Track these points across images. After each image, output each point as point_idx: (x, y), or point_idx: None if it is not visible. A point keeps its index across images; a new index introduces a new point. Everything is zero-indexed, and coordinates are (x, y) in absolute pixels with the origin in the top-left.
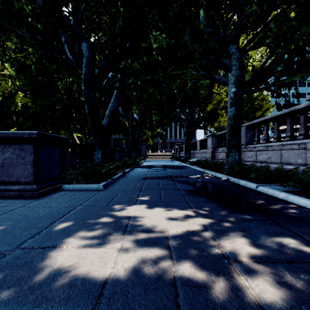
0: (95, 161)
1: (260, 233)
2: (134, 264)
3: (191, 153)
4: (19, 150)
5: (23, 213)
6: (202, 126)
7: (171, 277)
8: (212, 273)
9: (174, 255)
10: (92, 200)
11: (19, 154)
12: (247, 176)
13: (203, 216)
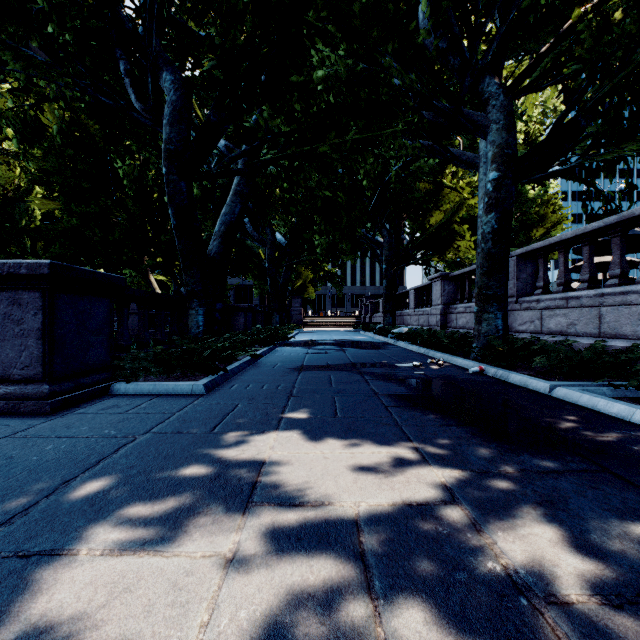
0: (190, 331)
1: (594, 509)
2: (266, 614)
3: (396, 315)
4: (8, 304)
5: (6, 454)
6: (420, 259)
7: None
8: None
9: (378, 579)
10: (175, 420)
11: (9, 314)
12: (523, 364)
13: (440, 461)
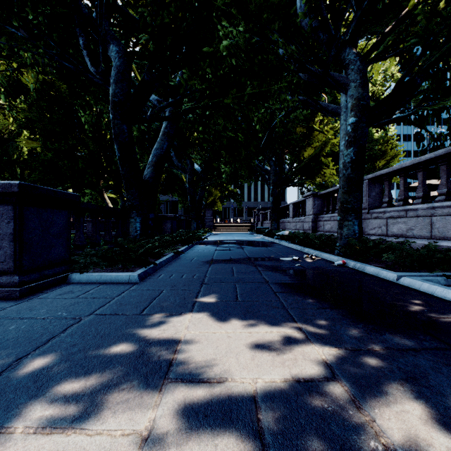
0: (131, 234)
1: None
2: None
3: (279, 222)
4: None
5: None
6: (296, 182)
7: None
8: None
9: None
10: (114, 304)
11: None
12: (374, 258)
13: (320, 339)
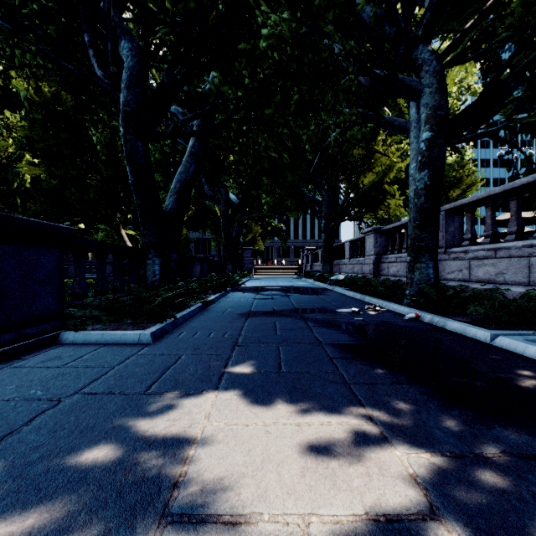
0: (148, 280)
1: None
2: None
3: (333, 264)
4: None
5: None
6: (354, 215)
7: None
8: None
9: None
10: (111, 377)
11: None
12: (454, 310)
13: (401, 437)
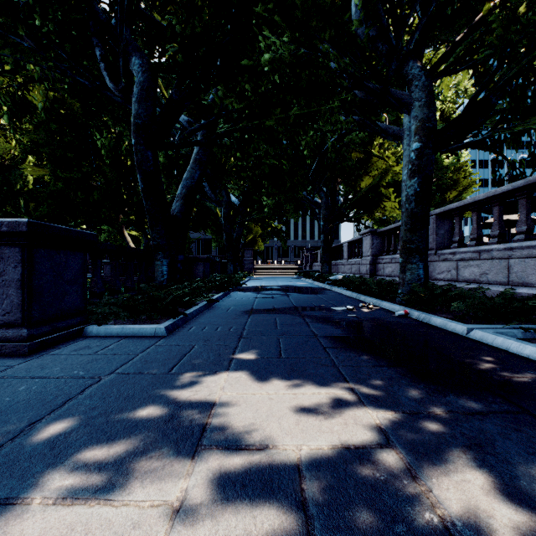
0: (156, 279)
1: (520, 453)
2: None
3: (332, 264)
4: None
5: None
6: (352, 217)
7: None
8: None
9: (319, 533)
10: (138, 361)
11: None
12: (442, 308)
13: (374, 402)
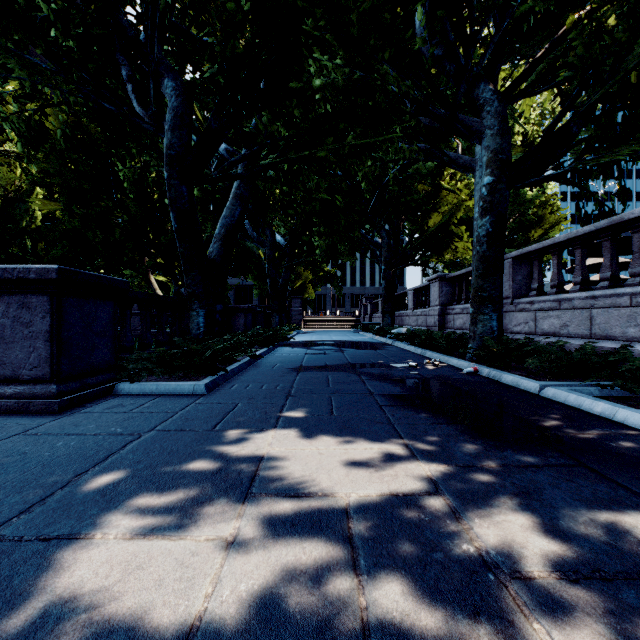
0: (191, 332)
1: (565, 499)
2: (263, 587)
3: (395, 316)
4: (17, 307)
5: (19, 450)
6: (418, 260)
7: (356, 625)
8: (459, 613)
9: (363, 559)
10: (178, 419)
11: (19, 317)
12: (517, 365)
13: (428, 456)
